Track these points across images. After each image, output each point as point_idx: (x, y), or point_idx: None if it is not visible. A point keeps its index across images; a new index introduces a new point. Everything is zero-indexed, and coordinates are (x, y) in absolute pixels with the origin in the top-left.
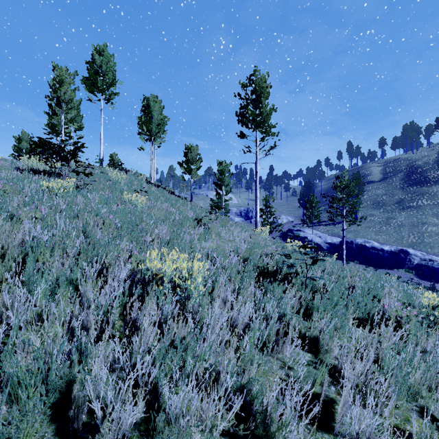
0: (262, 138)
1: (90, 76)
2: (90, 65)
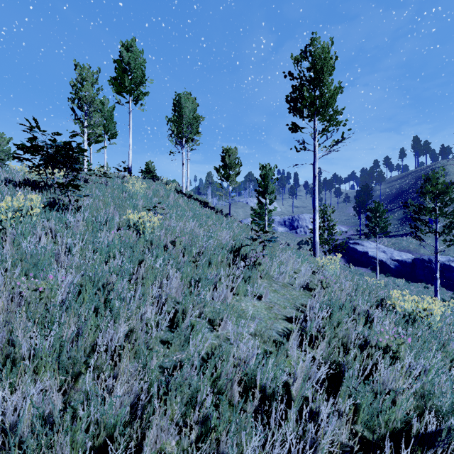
0: (323, 128)
1: (117, 75)
2: (118, 63)
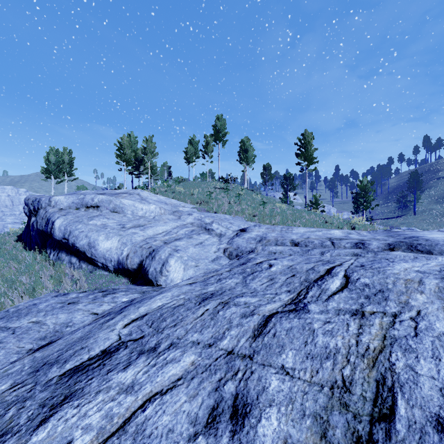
0: (308, 165)
1: (214, 133)
2: (214, 127)
